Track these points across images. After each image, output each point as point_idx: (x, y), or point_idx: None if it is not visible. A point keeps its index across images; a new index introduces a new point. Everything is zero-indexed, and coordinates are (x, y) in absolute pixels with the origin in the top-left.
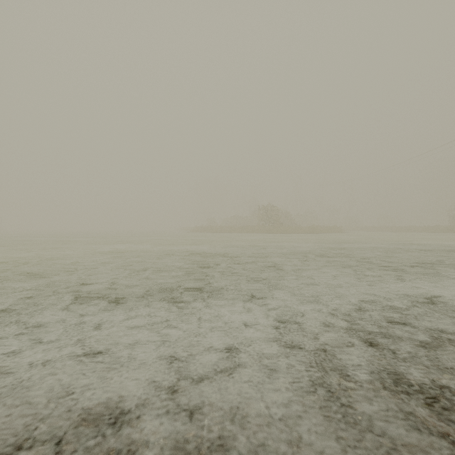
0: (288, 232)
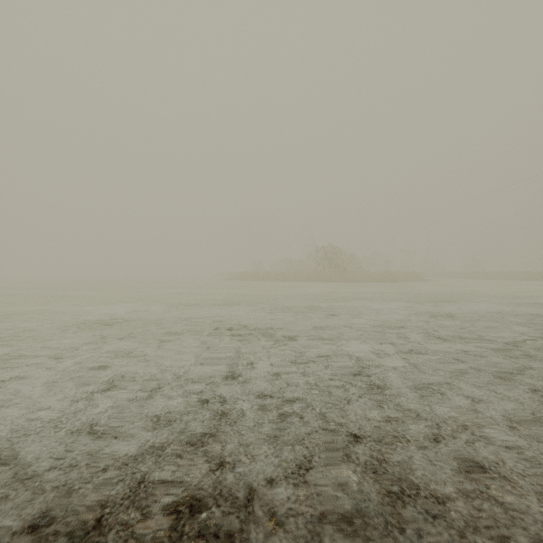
0: (355, 280)
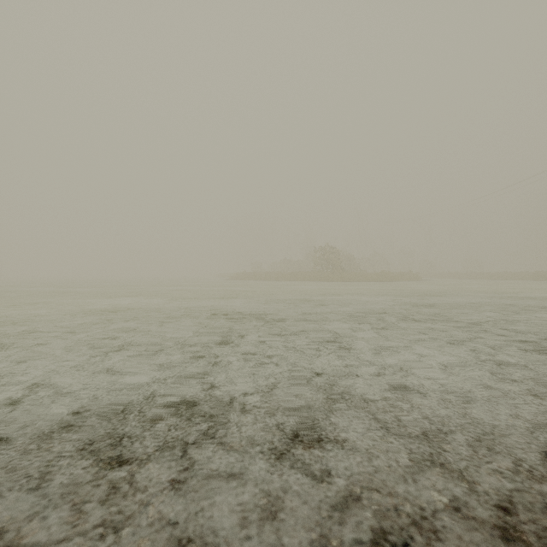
0: (352, 279)
